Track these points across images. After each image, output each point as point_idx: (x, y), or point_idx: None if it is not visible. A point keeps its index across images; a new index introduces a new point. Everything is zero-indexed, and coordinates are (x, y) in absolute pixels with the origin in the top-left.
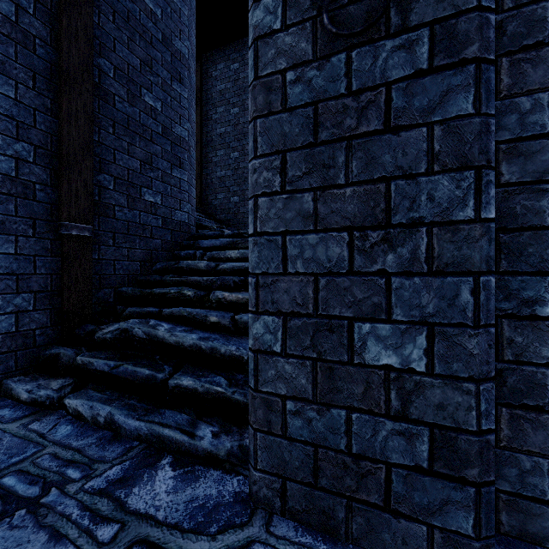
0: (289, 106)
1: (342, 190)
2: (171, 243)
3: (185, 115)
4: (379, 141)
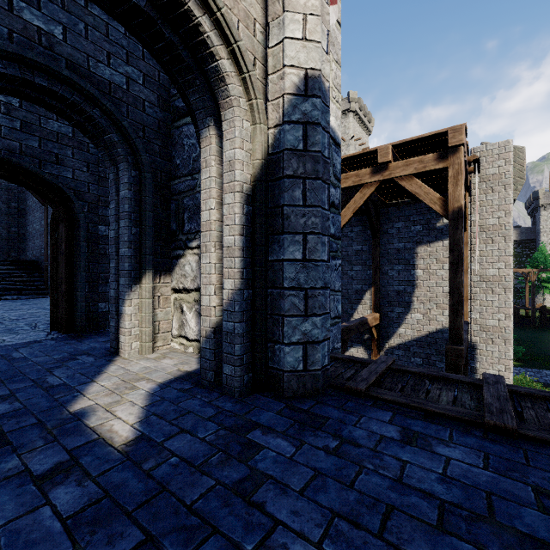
0: None
1: None
2: None
3: None
4: None
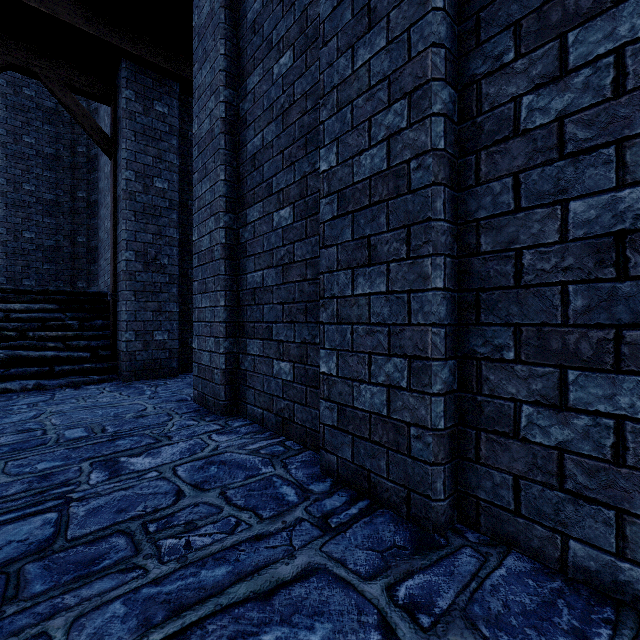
0: (137, 281)
1: (151, 303)
2: None
3: None
4: (159, 294)
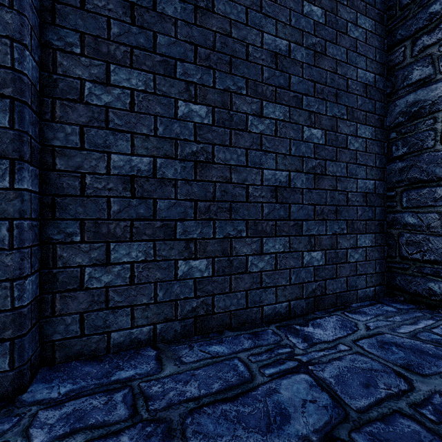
0: None
1: None
2: None
3: None
4: None
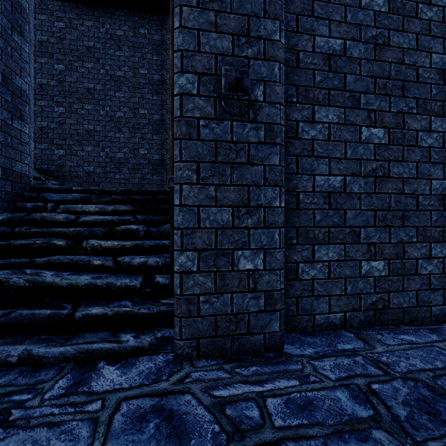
0: (201, 138)
1: (229, 188)
2: (12, 194)
3: (26, 68)
4: (245, 168)
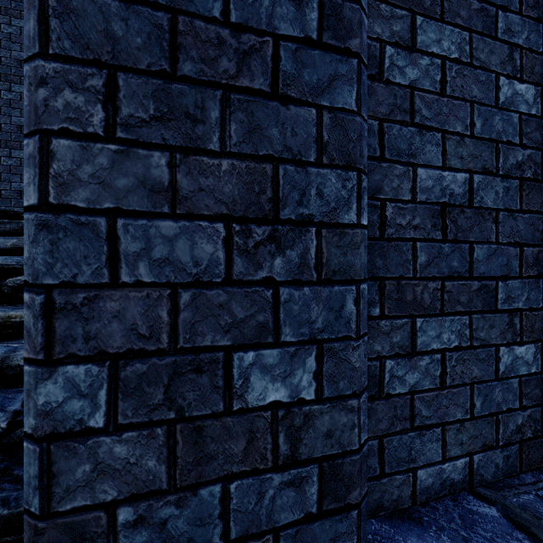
0: None
1: (216, 161)
2: None
3: None
4: (266, 107)
